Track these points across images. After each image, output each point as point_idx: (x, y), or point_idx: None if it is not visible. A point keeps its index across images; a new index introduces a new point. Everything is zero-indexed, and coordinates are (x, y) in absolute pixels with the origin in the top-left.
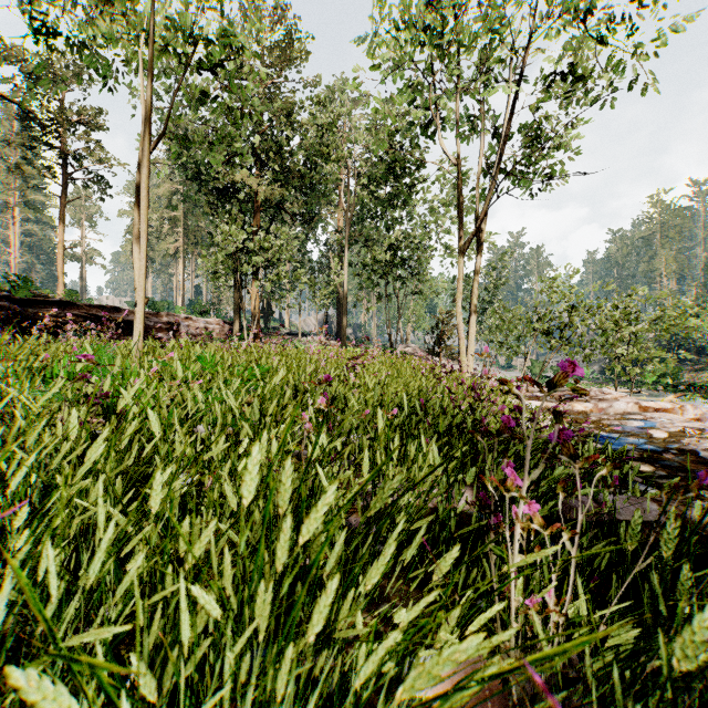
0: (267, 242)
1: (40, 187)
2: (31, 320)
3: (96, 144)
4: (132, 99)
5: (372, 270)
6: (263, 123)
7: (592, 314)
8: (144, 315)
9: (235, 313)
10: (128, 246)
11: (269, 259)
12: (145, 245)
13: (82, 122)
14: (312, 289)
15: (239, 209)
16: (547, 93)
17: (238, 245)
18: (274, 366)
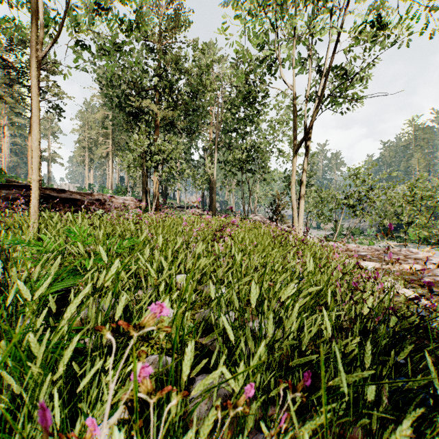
0: (163, 147)
1: (17, 112)
2: (4, 198)
3: (53, 83)
4: (75, 53)
5: (232, 165)
6: (161, 69)
7: (384, 193)
8: (39, 191)
9: (143, 193)
10: (77, 151)
11: (164, 158)
12: (37, 128)
13: (44, 69)
14: (193, 177)
15: (145, 125)
16: (354, 40)
17: (144, 148)
18: (149, 237)
